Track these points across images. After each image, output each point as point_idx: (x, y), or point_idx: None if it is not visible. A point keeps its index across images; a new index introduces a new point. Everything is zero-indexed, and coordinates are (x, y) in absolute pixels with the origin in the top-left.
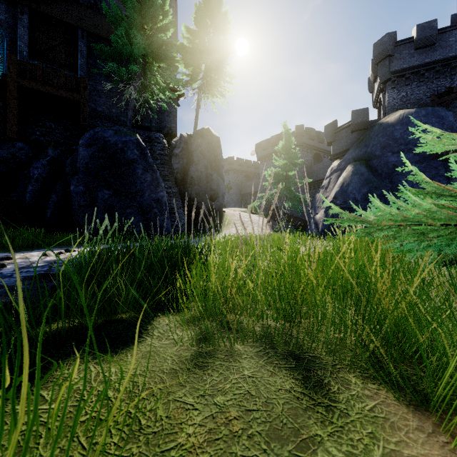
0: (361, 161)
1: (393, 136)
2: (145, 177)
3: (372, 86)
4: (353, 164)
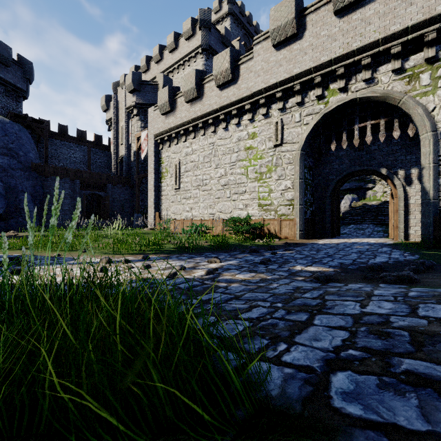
0: None
1: None
2: None
3: None
4: None
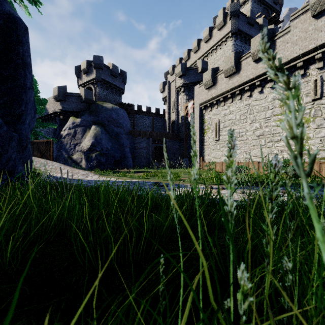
0: (102, 125)
1: (112, 117)
2: (30, 95)
3: (78, 74)
4: (100, 126)
